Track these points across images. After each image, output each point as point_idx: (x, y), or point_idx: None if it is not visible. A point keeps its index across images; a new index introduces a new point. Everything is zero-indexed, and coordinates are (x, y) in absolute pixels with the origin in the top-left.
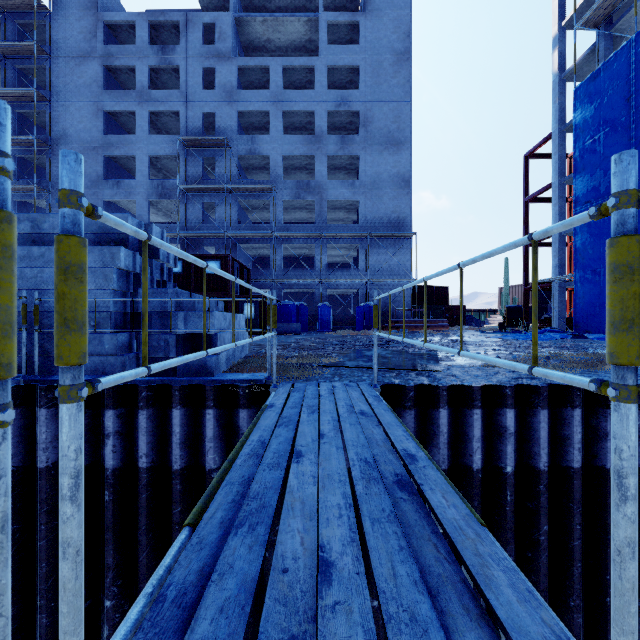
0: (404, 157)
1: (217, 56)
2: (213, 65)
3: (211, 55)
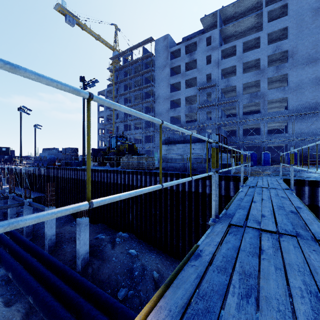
0: None
1: (212, 49)
2: (210, 53)
3: (209, 50)
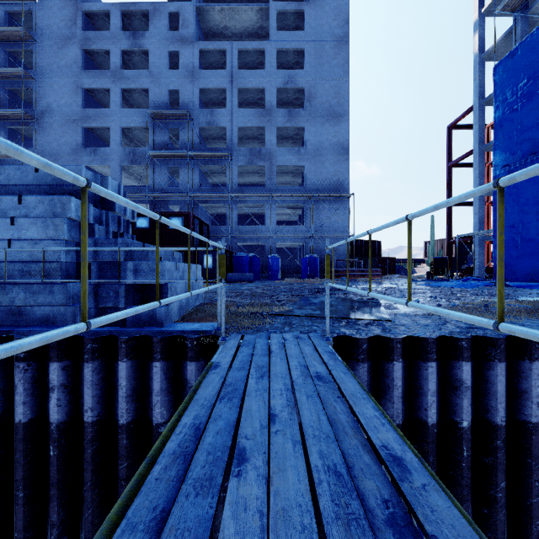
0: (343, 128)
1: (181, 40)
2: (177, 48)
3: (175, 39)
